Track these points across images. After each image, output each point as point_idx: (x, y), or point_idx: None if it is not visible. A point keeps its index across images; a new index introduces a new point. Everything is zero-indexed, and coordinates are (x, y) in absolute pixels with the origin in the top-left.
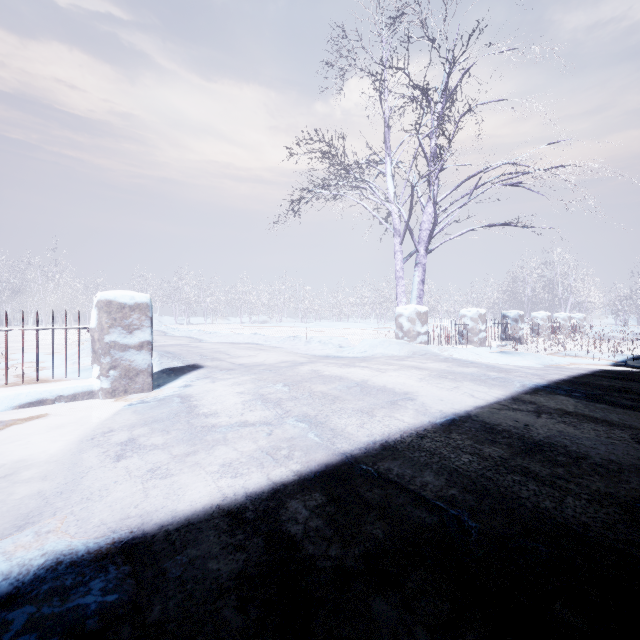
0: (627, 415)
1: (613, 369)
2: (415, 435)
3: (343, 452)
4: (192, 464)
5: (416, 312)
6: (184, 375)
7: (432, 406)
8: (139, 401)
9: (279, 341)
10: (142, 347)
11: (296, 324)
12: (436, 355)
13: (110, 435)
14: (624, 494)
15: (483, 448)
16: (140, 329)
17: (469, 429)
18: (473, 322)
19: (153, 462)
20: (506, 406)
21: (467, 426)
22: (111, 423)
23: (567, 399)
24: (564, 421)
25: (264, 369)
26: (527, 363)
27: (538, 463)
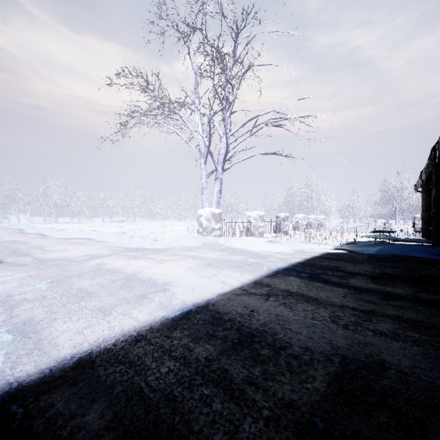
0: (332, 292)
1: (334, 252)
2: (133, 338)
3: (12, 381)
4: None
5: (211, 213)
6: None
7: (179, 297)
8: None
9: (110, 236)
10: None
11: (145, 223)
12: (220, 245)
13: None
14: (305, 401)
15: (195, 347)
16: None
17: (197, 322)
18: (255, 221)
19: None
20: (245, 291)
21: (197, 318)
22: None
23: (295, 280)
24: (285, 303)
25: (55, 264)
26: (283, 249)
27: (240, 362)
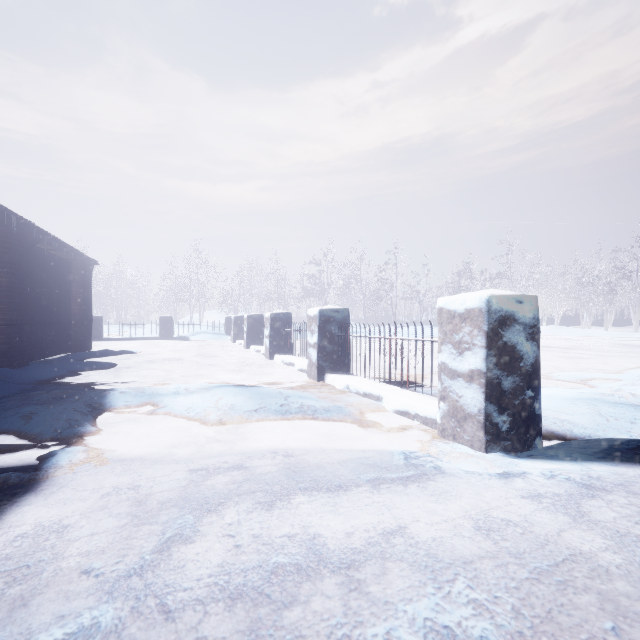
0: None
1: None
2: None
3: None
4: (108, 505)
5: None
6: (607, 462)
7: None
8: (422, 454)
9: None
10: (472, 378)
11: None
12: None
13: (274, 457)
14: None
15: None
16: (471, 349)
17: None
18: None
19: (156, 485)
20: None
21: None
22: (321, 452)
23: None
24: None
25: None
26: None
27: None
